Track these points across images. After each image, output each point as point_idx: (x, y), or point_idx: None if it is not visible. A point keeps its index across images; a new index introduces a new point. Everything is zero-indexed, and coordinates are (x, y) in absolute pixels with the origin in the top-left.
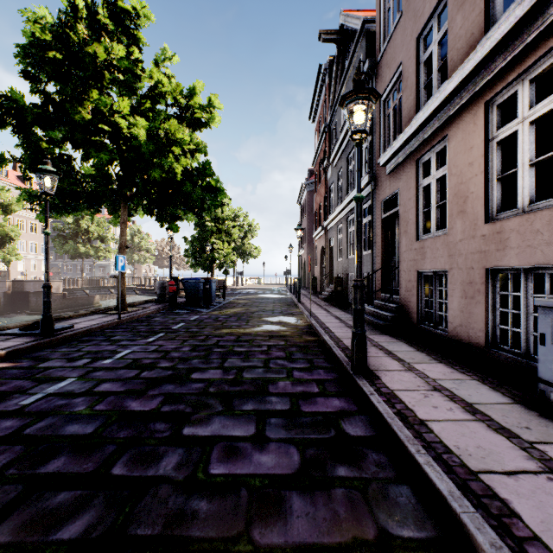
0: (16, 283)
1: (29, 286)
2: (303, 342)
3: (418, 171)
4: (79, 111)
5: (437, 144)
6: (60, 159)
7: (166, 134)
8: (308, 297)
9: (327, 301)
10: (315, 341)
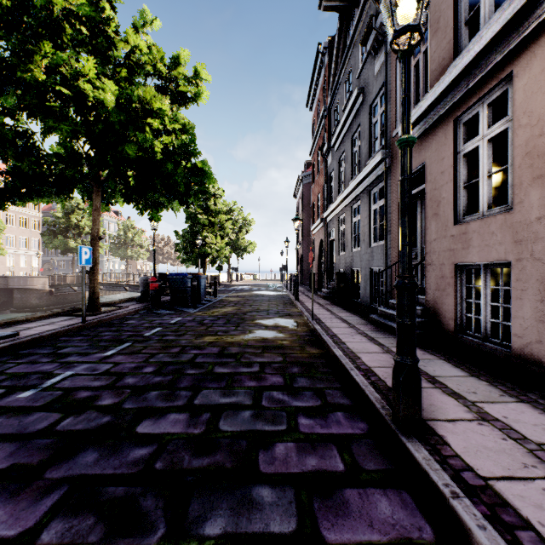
0: (0, 279)
1: (13, 282)
2: (307, 358)
3: (456, 134)
4: (29, 69)
5: (490, 92)
6: (12, 131)
7: (140, 102)
8: (306, 294)
9: (327, 300)
10: (323, 356)
